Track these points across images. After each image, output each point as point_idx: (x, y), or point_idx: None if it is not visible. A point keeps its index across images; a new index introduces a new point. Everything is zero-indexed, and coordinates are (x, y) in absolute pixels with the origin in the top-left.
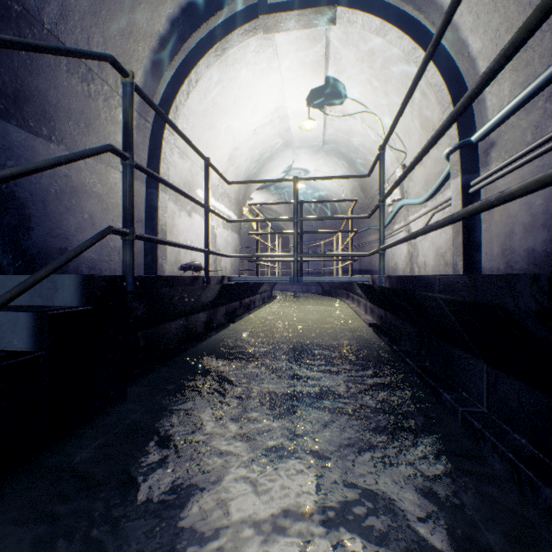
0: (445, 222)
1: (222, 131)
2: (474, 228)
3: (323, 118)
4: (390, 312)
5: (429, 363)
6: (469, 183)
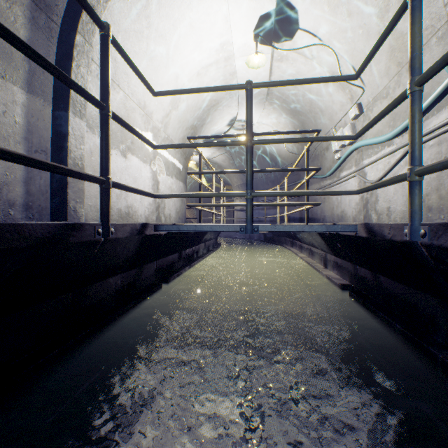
0: None
1: (161, 65)
2: None
3: (270, 59)
4: (393, 278)
5: None
6: None
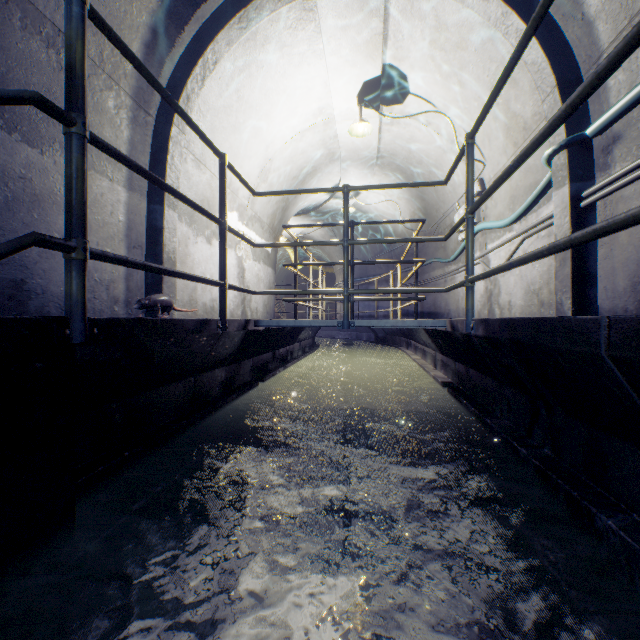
0: (639, 215)
1: (250, 136)
2: (588, 254)
3: (379, 122)
4: (475, 369)
5: (550, 451)
6: (581, 193)
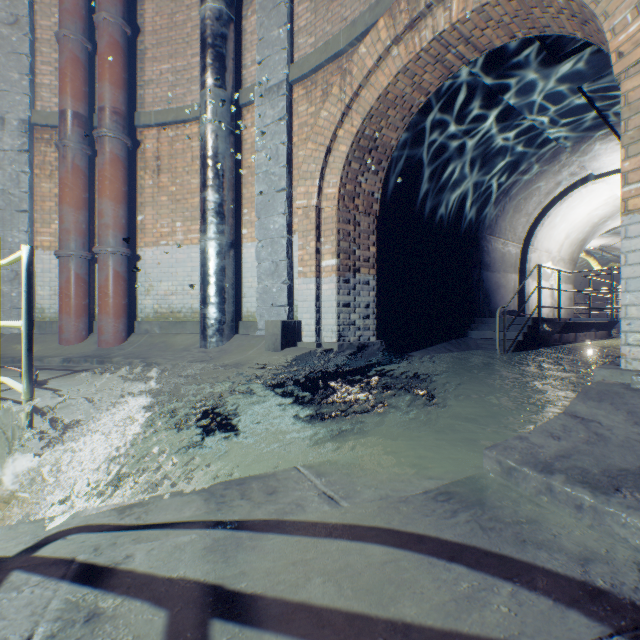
0: None
1: (560, 225)
2: None
3: None
4: None
5: None
6: None
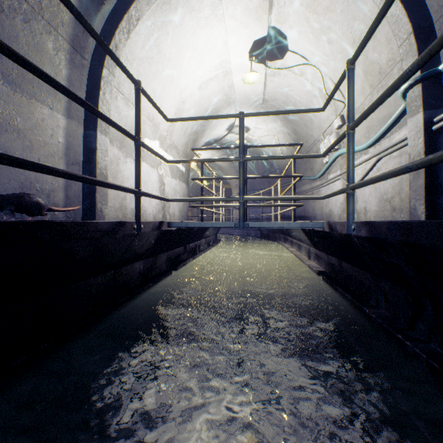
0: None
1: (168, 83)
2: (438, 168)
3: (264, 74)
4: (349, 262)
5: (439, 347)
6: (432, 119)
